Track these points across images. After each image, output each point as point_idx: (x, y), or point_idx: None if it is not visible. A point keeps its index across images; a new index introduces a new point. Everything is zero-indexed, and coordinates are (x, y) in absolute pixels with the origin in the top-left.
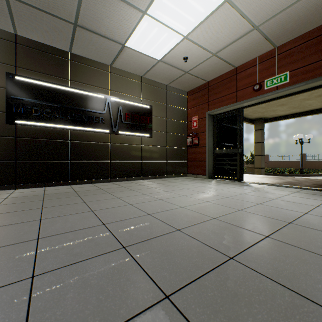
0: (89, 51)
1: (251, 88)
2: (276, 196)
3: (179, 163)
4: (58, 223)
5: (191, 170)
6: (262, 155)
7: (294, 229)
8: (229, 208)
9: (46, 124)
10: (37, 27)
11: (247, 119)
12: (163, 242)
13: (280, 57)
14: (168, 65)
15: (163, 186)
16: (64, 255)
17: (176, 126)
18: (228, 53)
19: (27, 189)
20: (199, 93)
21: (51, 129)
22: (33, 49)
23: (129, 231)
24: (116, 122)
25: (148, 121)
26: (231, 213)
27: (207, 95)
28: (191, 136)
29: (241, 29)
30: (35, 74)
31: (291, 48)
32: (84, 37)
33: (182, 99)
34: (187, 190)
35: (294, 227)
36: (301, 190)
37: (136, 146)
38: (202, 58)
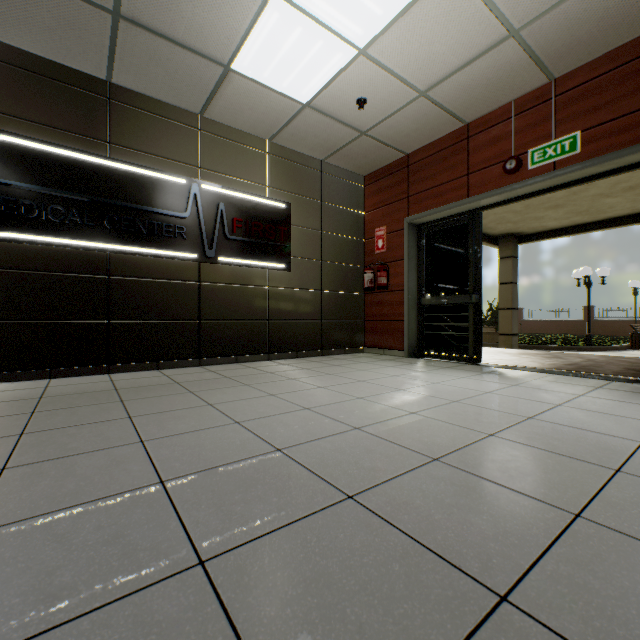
0: (151, 80)
1: (499, 167)
2: (562, 398)
3: (348, 326)
4: (43, 479)
5: (373, 339)
6: (514, 308)
7: (634, 489)
8: (465, 430)
9: (53, 238)
10: (30, 19)
11: (484, 237)
12: (310, 540)
13: (562, 101)
14: (324, 116)
15: (313, 376)
16: (18, 598)
17: (341, 248)
18: (452, 91)
19: (6, 385)
20: (389, 180)
21: (65, 250)
22: (24, 69)
23: (222, 503)
24: (214, 237)
25: (281, 236)
26: (473, 443)
27: (405, 184)
28: (372, 269)
29: (482, 37)
30: (27, 127)
31: (585, 81)
32: (139, 46)
33: (355, 191)
34: (367, 384)
35: (632, 484)
36: (609, 384)
37: (256, 289)
38: (397, 102)
